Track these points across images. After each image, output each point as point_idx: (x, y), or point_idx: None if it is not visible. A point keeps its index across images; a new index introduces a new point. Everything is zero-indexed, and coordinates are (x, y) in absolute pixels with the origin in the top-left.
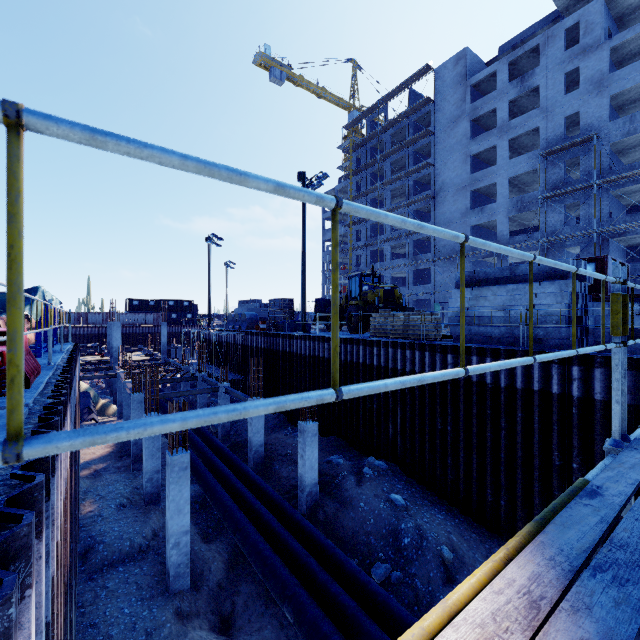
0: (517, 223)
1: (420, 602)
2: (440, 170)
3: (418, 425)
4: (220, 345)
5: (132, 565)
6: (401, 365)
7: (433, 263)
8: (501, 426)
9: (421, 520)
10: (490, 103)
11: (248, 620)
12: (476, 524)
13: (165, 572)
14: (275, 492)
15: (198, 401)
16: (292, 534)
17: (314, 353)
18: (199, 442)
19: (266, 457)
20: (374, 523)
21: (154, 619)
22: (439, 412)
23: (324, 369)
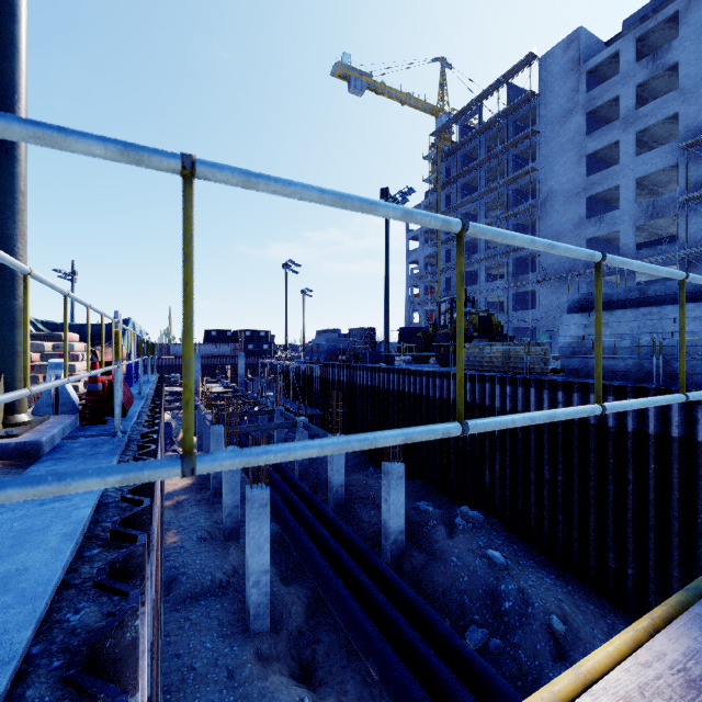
0: (647, 233)
1: (524, 677)
2: (547, 175)
3: (521, 473)
4: (297, 377)
5: (213, 600)
6: (500, 403)
7: (538, 284)
8: (627, 479)
9: (525, 583)
10: (611, 90)
11: (329, 671)
12: (594, 594)
13: (245, 611)
14: (357, 537)
15: (275, 436)
16: (376, 584)
17: (398, 387)
18: (277, 479)
19: (346, 499)
20: (468, 581)
21: (235, 657)
22: (547, 459)
23: (410, 405)
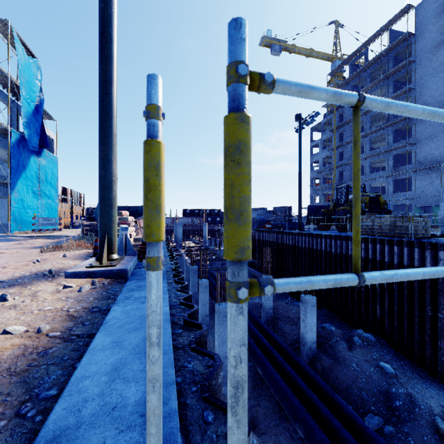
0: None
1: None
2: (421, 92)
3: (406, 309)
4: None
5: None
6: (388, 258)
7: (414, 173)
8: None
9: (412, 389)
10: None
11: (267, 426)
12: None
13: None
14: (283, 342)
15: None
16: (298, 375)
17: (309, 246)
18: None
19: (273, 317)
20: (365, 382)
21: None
22: (429, 300)
23: (317, 258)
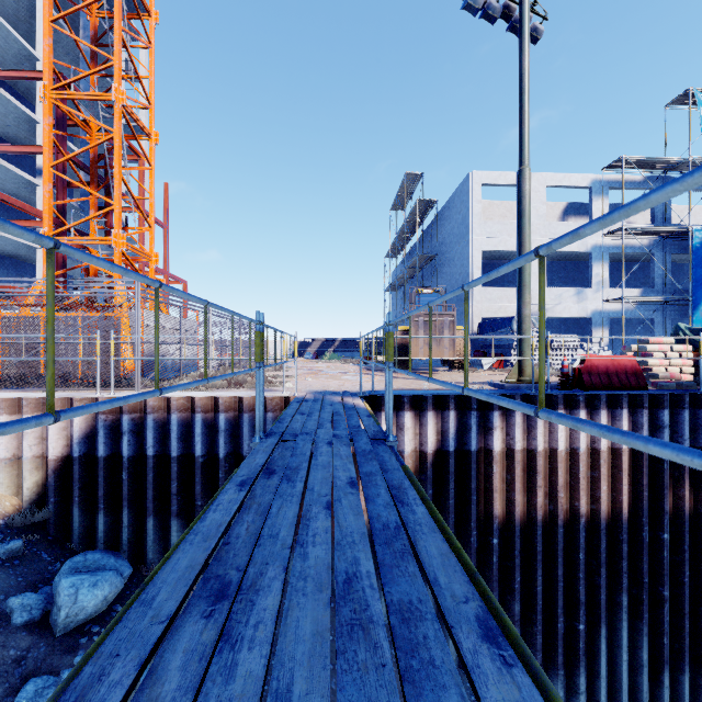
0: None
1: None
2: None
3: None
4: None
5: None
6: None
7: None
8: None
9: None
10: None
11: None
12: None
13: None
14: None
15: None
16: None
17: None
18: None
19: None
20: None
21: None
22: None
23: None
